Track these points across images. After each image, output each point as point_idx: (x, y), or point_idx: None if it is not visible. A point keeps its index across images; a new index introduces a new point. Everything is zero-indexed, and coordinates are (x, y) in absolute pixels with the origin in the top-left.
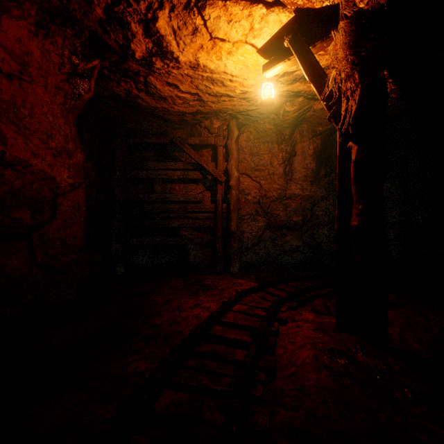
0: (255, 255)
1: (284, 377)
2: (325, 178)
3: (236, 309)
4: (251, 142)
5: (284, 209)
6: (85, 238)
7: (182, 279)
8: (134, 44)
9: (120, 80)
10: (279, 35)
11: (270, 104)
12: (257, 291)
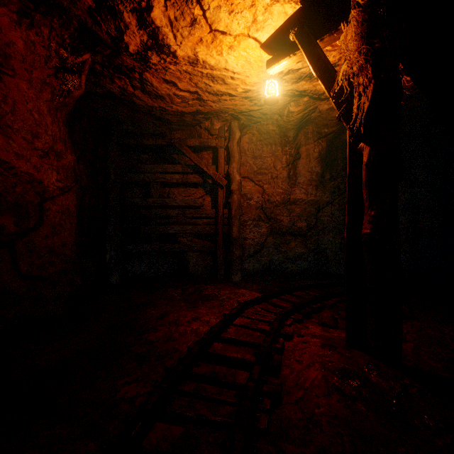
0: (258, 263)
1: (291, 402)
2: (331, 182)
3: (238, 322)
4: (253, 144)
5: (288, 214)
6: (77, 246)
7: (180, 289)
8: (127, 36)
9: (113, 77)
10: (284, 29)
11: (274, 103)
12: (260, 302)
